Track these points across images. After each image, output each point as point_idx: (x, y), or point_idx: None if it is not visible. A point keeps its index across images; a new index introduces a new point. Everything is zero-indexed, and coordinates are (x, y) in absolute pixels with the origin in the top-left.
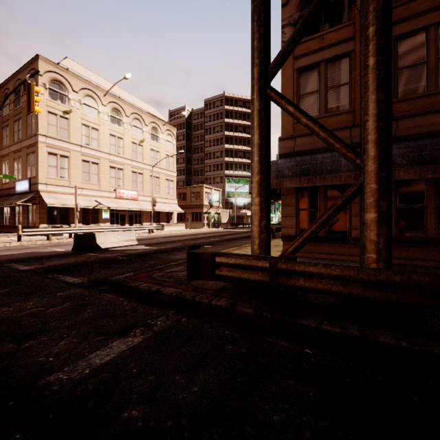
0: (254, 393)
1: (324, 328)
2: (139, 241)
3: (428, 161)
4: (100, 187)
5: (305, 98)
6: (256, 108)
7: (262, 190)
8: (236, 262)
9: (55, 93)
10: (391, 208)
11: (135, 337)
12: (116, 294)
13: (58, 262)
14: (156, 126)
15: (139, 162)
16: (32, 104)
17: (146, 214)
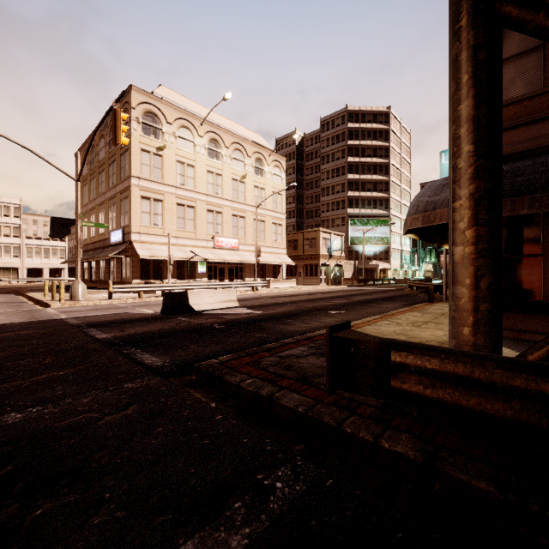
0: None
1: None
2: (240, 302)
3: None
4: (196, 235)
5: (513, 63)
6: (467, 44)
7: (484, 211)
8: (444, 369)
9: (148, 127)
10: None
11: (233, 528)
12: (206, 392)
13: (141, 330)
14: (260, 157)
15: (240, 203)
16: (118, 135)
17: (248, 268)
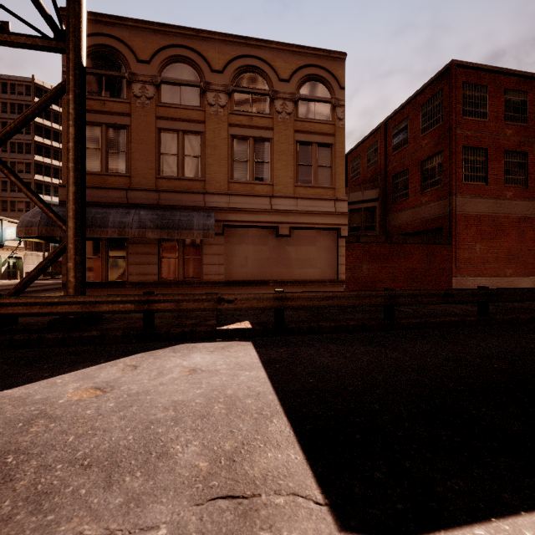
0: None
1: (14, 338)
2: None
3: (166, 227)
4: None
5: (88, 152)
6: None
7: None
8: None
9: None
10: (84, 260)
11: None
12: None
13: None
14: None
15: None
16: None
17: None
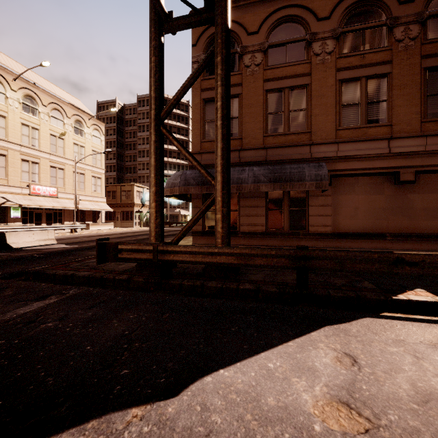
0: (125, 311)
1: (183, 283)
2: (58, 241)
3: (278, 180)
4: (8, 182)
5: (209, 123)
6: (152, 139)
7: (157, 197)
8: (132, 248)
9: None
10: (229, 212)
11: (51, 299)
12: (34, 281)
13: None
14: (80, 120)
15: (59, 156)
16: None
17: (68, 213)
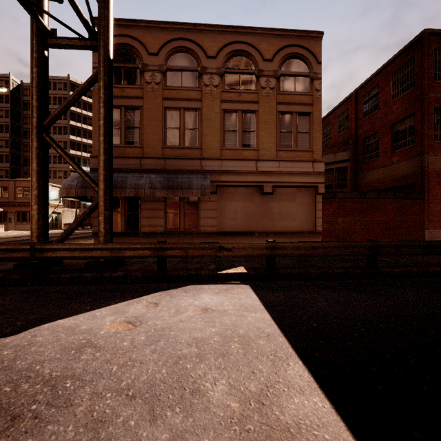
0: None
1: (61, 276)
2: None
3: (171, 188)
4: None
5: None
6: (34, 145)
7: (39, 200)
8: (7, 248)
9: None
10: (111, 214)
11: None
12: None
13: None
14: None
15: None
16: None
17: None
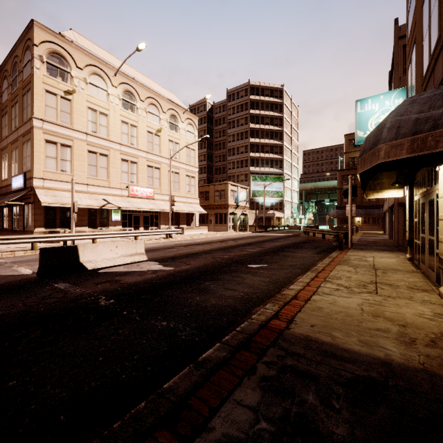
0: None
1: None
2: (151, 253)
3: None
4: (109, 183)
5: None
6: None
7: None
8: None
9: (54, 68)
10: None
11: None
12: None
13: None
14: (175, 114)
15: (155, 155)
16: None
17: (163, 216)
